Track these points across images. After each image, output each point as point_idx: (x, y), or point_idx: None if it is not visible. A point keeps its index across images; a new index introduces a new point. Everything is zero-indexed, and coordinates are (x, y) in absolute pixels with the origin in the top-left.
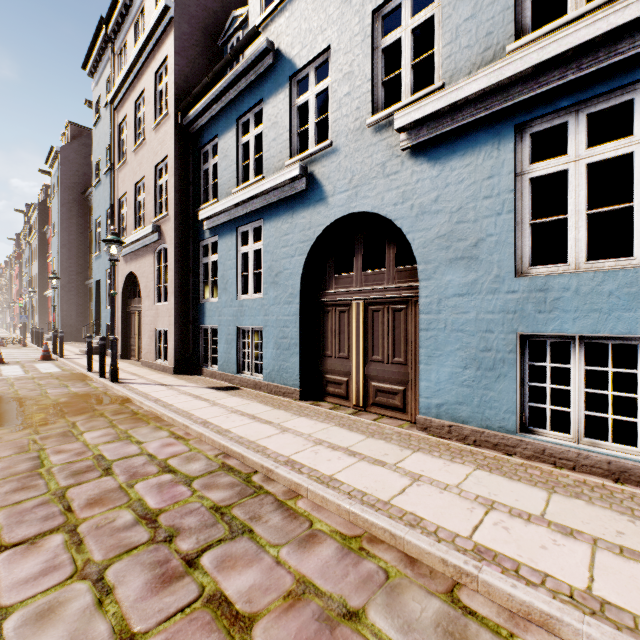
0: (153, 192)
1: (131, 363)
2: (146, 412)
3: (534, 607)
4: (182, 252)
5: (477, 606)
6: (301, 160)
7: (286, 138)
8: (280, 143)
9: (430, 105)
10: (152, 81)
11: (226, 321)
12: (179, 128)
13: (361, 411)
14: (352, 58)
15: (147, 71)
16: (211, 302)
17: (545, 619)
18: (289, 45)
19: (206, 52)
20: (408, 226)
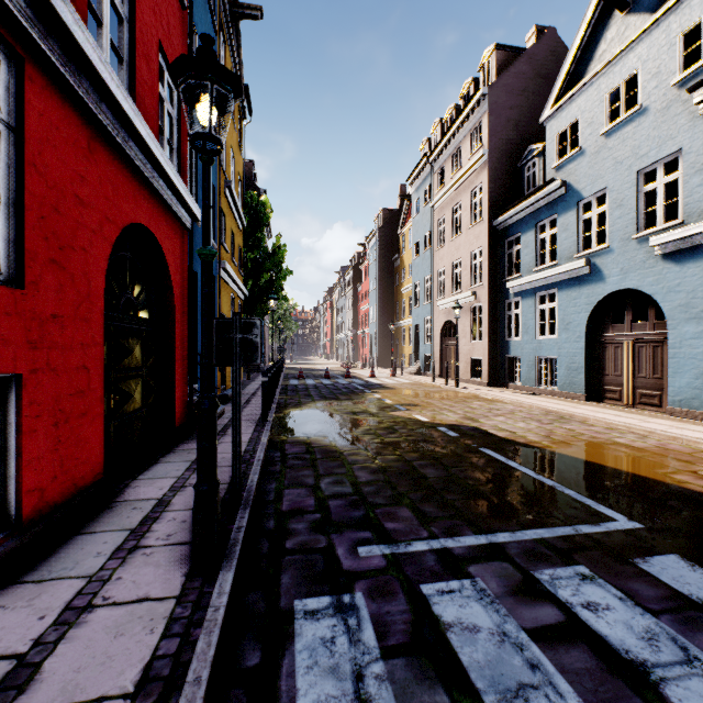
0: (469, 269)
1: (450, 380)
2: (491, 399)
3: (670, 436)
4: (492, 308)
5: (652, 438)
6: (586, 255)
7: (574, 240)
8: (570, 242)
9: (671, 236)
10: (468, 197)
11: (527, 353)
12: (490, 229)
13: (630, 407)
14: (622, 197)
15: (463, 189)
16: (514, 340)
17: (673, 438)
18: (577, 183)
19: (507, 170)
20: (660, 299)
